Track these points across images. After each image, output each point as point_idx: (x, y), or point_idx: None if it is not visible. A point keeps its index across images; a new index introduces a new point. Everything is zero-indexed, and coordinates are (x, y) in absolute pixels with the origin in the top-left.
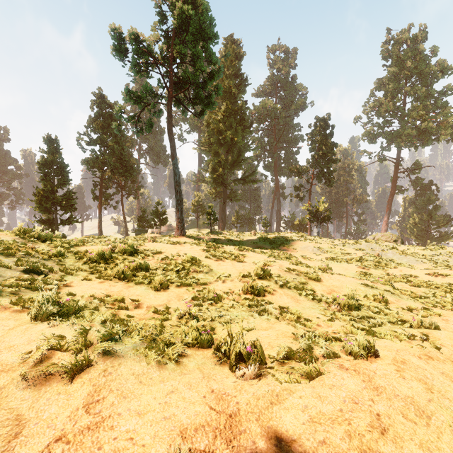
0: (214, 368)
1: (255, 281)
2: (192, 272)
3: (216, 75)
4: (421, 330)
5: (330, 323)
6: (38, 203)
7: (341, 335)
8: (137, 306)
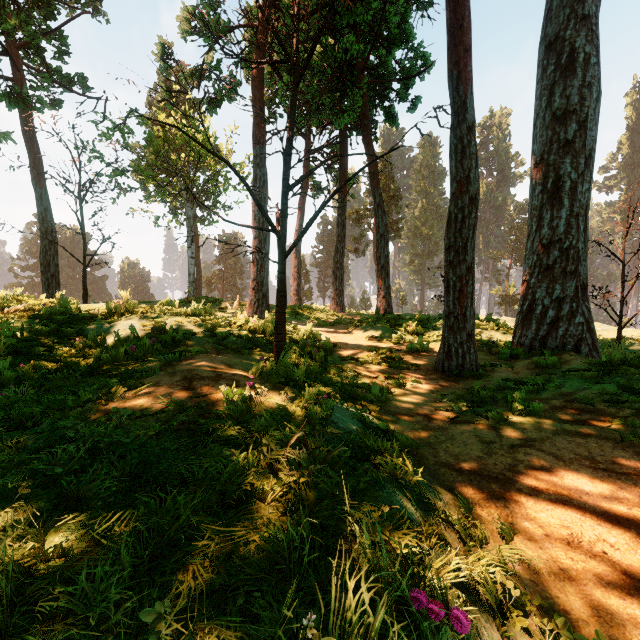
0: None
1: None
2: None
3: (400, 221)
4: None
5: None
6: None
7: None
8: None
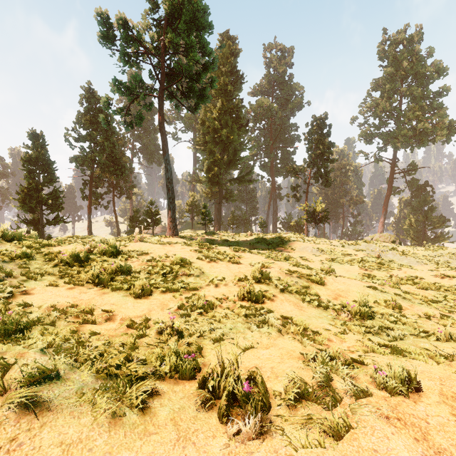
0: (197, 417)
1: (253, 285)
2: (181, 276)
3: (211, 66)
4: (452, 345)
5: (343, 336)
6: (22, 202)
7: (361, 355)
8: (109, 318)
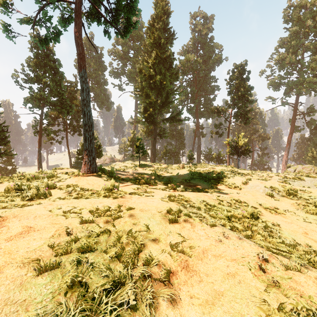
0: None
1: None
2: None
3: None
4: None
5: None
6: None
7: None
8: None
